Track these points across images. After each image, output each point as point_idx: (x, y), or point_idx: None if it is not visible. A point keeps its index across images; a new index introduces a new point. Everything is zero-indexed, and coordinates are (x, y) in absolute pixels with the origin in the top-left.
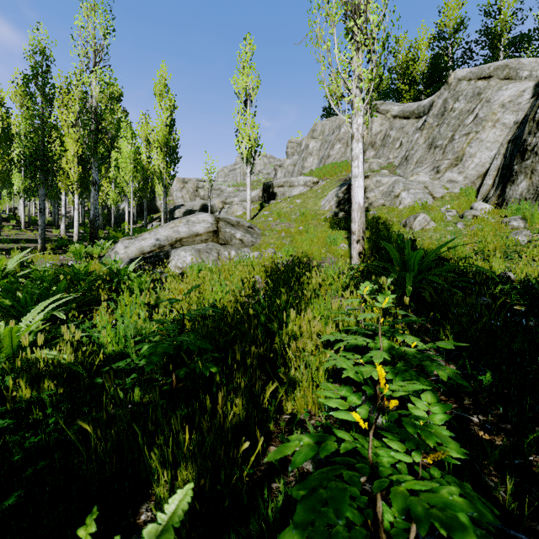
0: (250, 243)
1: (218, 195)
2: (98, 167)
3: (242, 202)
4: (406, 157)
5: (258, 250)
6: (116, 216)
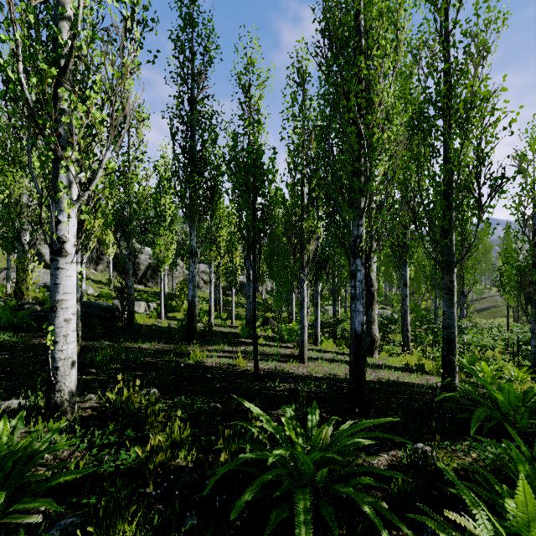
0: None
1: None
2: None
3: None
4: None
5: None
6: None
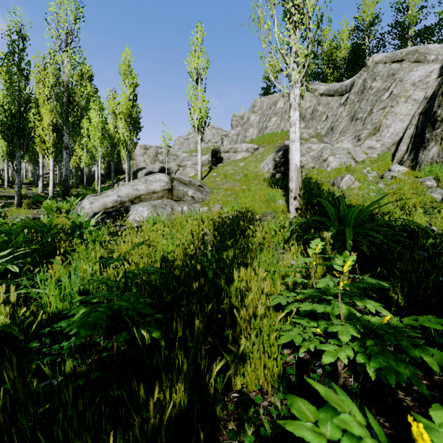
0: (200, 200)
1: (174, 160)
2: (70, 133)
3: (194, 165)
4: (331, 127)
5: (207, 206)
6: (88, 176)
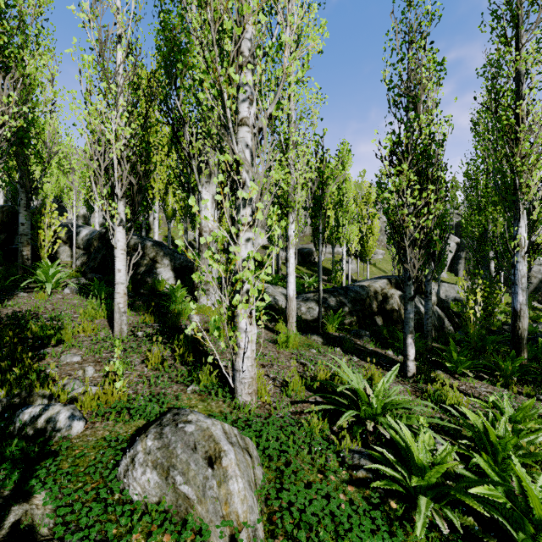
0: None
1: None
2: None
3: None
4: None
5: None
6: None
